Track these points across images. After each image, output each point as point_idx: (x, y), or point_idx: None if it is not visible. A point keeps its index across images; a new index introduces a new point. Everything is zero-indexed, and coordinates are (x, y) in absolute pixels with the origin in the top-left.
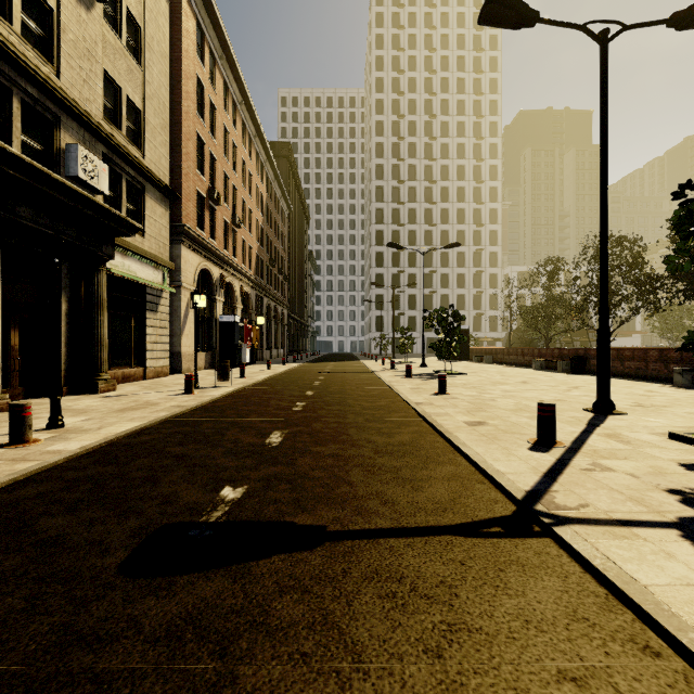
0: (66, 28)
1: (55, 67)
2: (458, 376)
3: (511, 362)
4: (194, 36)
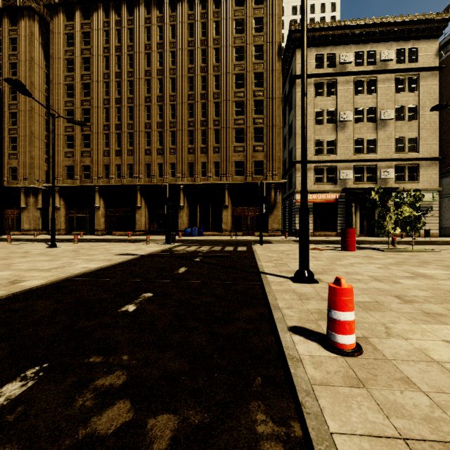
0: (379, 139)
1: (376, 152)
2: None
3: None
4: None
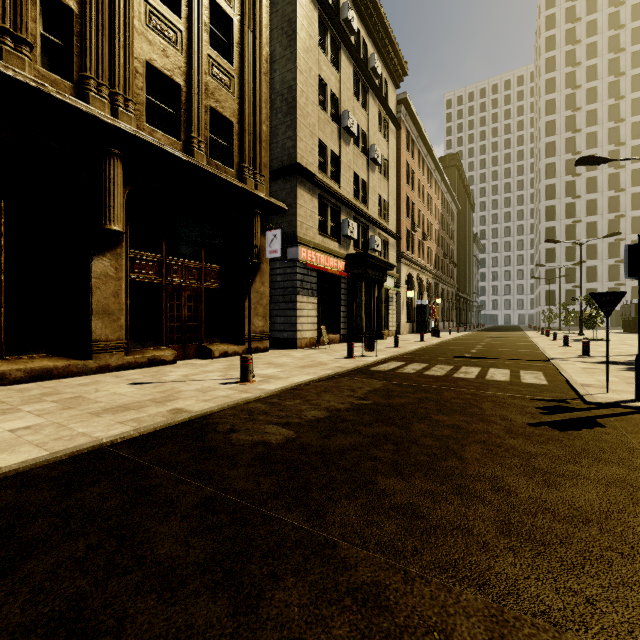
0: (370, 187)
1: (367, 206)
2: (599, 341)
3: None
4: (405, 140)
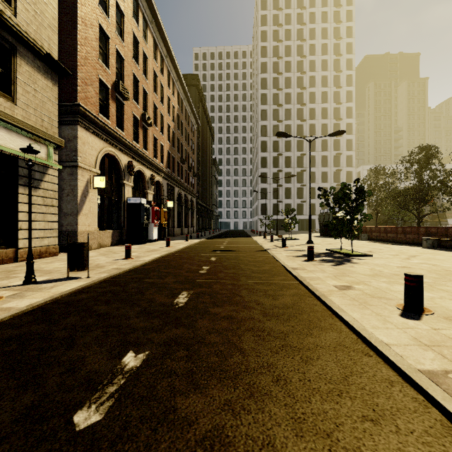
0: None
1: None
2: (365, 259)
3: (389, 239)
4: None
